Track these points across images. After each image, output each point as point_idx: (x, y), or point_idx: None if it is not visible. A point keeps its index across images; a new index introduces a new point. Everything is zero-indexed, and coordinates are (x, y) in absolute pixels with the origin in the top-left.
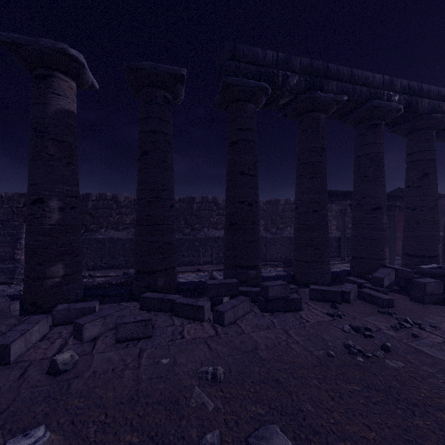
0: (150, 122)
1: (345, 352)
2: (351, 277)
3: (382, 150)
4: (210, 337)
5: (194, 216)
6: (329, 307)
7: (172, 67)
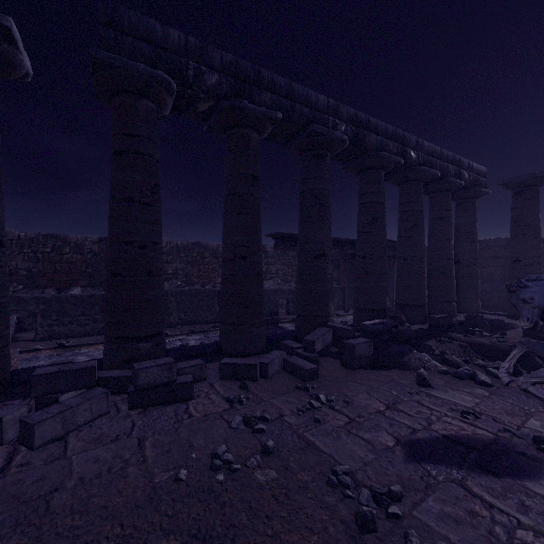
0: None
1: (206, 468)
2: (288, 341)
3: (327, 186)
4: None
5: None
6: (237, 388)
7: None
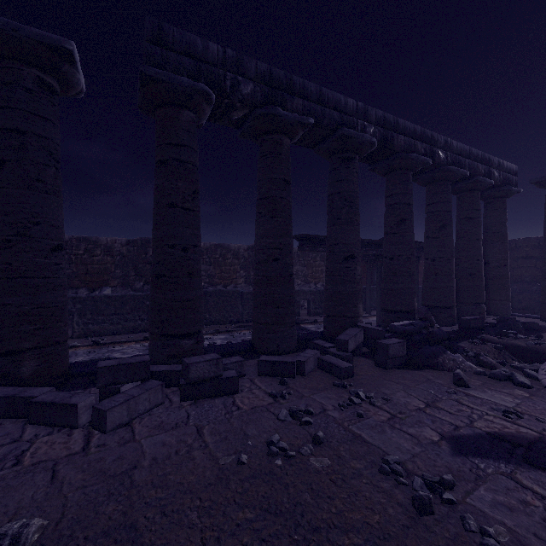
0: (10, 115)
1: (263, 454)
2: (319, 341)
3: (355, 189)
4: (68, 457)
5: (149, 265)
6: (277, 384)
7: (47, 33)
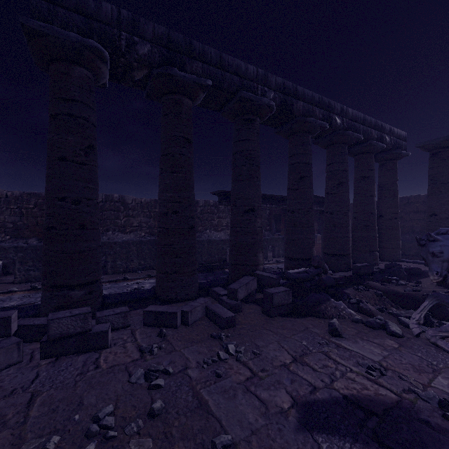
0: None
1: (81, 434)
2: (218, 288)
3: (256, 148)
4: None
5: None
6: (156, 336)
7: None
